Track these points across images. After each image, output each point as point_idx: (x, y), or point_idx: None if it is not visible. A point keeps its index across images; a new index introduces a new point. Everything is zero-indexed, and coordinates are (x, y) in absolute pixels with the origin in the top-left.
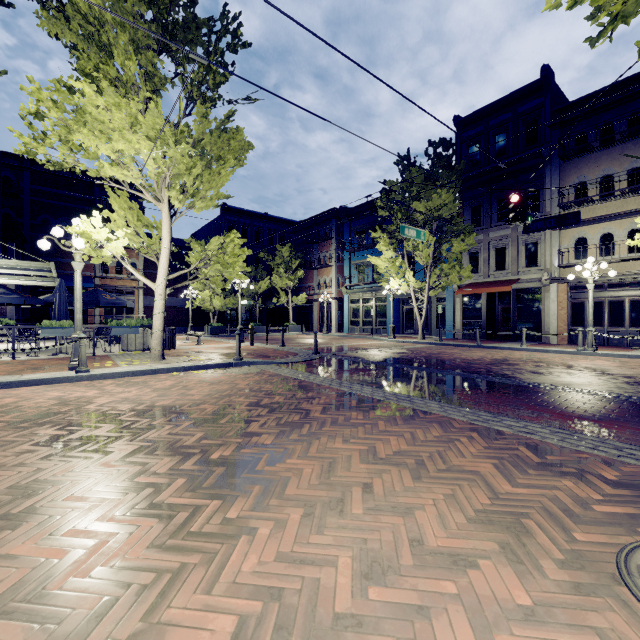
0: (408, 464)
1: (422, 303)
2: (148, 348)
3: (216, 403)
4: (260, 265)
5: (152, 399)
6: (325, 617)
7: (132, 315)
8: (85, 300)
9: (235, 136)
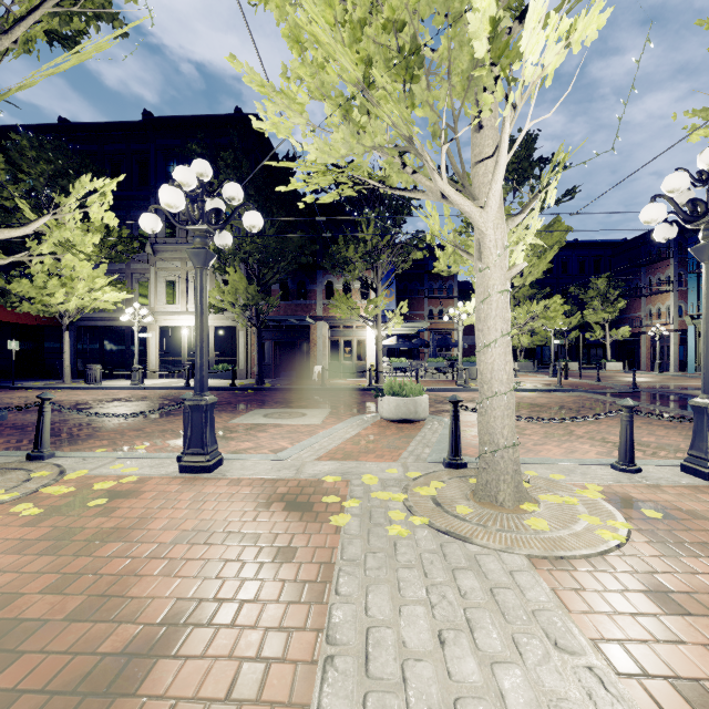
0: (666, 427)
1: None
2: None
3: (556, 404)
4: (569, 300)
5: (517, 400)
6: (611, 434)
7: (451, 352)
8: (441, 344)
9: (557, 228)
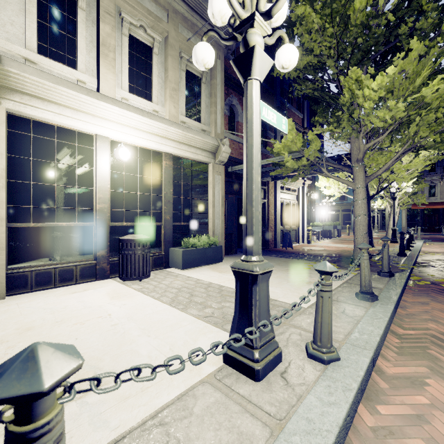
0: None
1: (373, 213)
2: (337, 236)
3: None
4: None
5: None
6: None
7: None
8: None
9: None
